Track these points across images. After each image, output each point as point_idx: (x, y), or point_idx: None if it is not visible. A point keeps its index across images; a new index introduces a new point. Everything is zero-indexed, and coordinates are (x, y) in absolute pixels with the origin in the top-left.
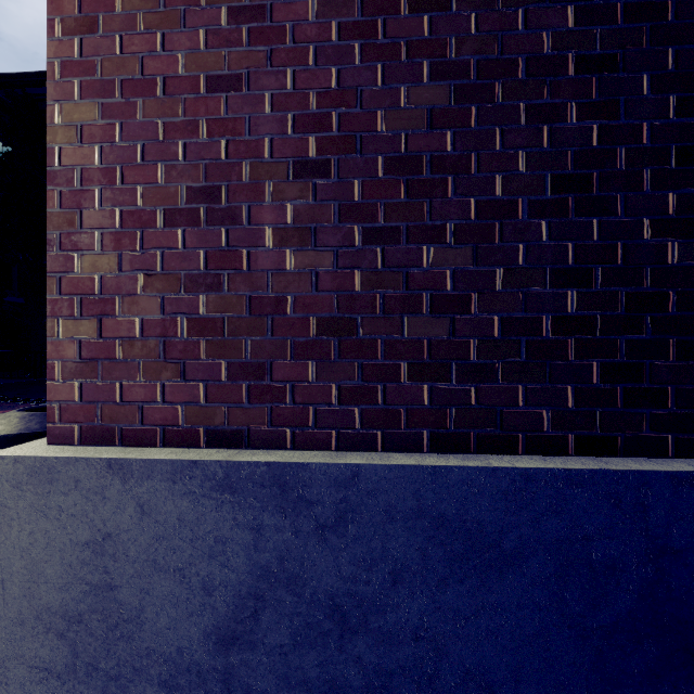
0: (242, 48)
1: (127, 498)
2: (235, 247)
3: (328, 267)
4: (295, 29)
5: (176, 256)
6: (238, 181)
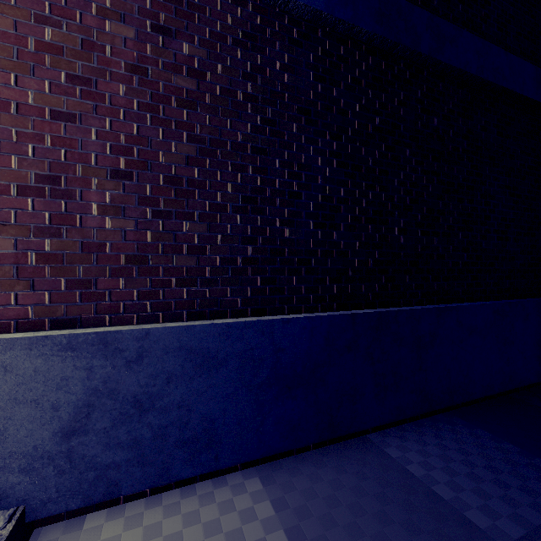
0: (76, 99)
1: None
2: (72, 213)
3: (132, 228)
4: (112, 98)
5: (27, 214)
6: (73, 175)
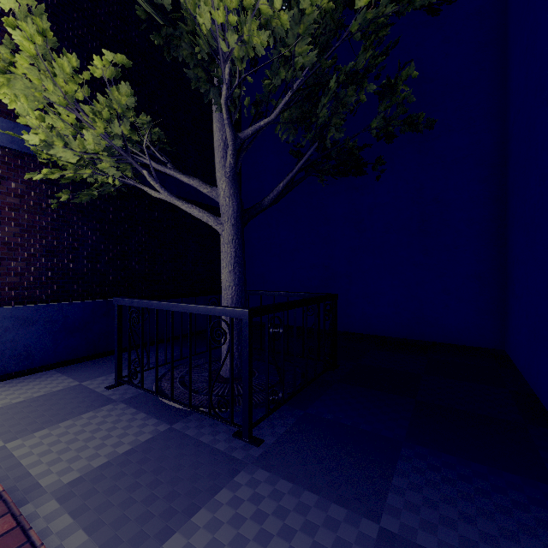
0: None
1: None
2: None
3: None
4: None
5: None
6: None
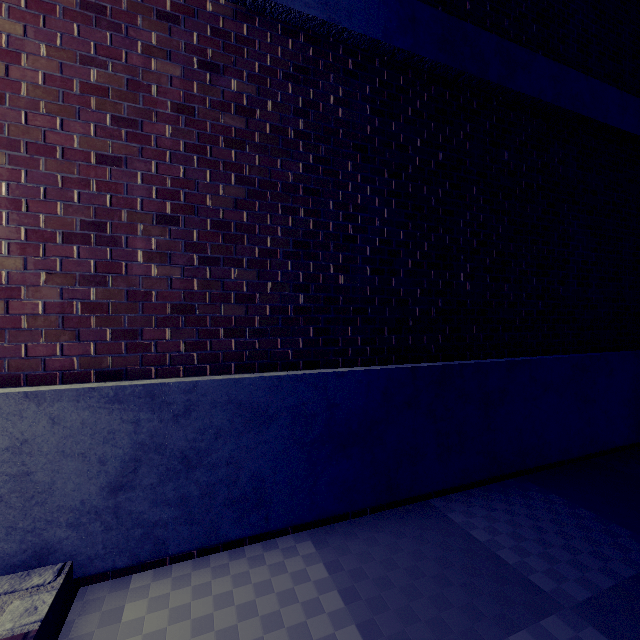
0: (122, 142)
1: (41, 415)
2: (117, 260)
3: (178, 276)
4: (158, 139)
5: (72, 263)
6: (119, 221)
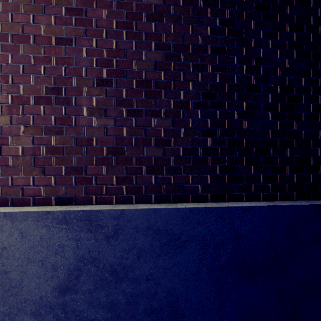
0: (72, 26)
1: (14, 230)
2: (69, 115)
3: (111, 125)
4: (97, 21)
5: (40, 118)
6: (70, 86)
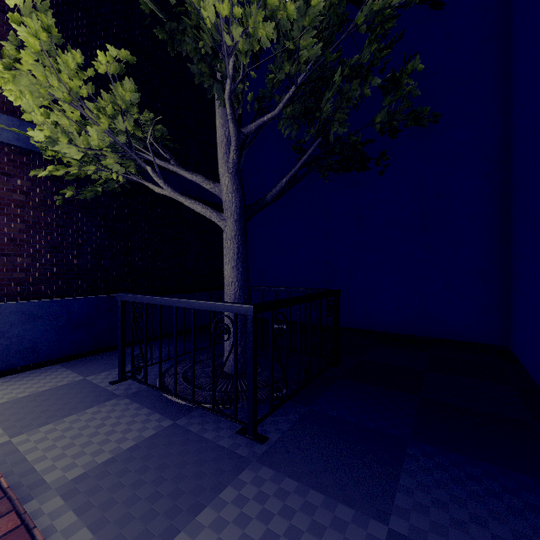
0: None
1: None
2: None
3: None
4: None
5: None
6: None
